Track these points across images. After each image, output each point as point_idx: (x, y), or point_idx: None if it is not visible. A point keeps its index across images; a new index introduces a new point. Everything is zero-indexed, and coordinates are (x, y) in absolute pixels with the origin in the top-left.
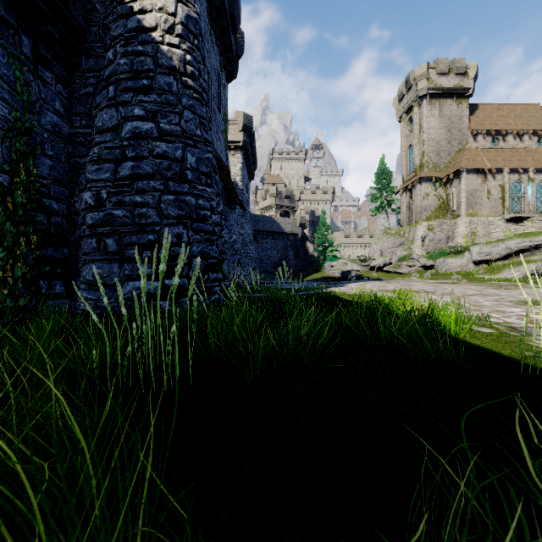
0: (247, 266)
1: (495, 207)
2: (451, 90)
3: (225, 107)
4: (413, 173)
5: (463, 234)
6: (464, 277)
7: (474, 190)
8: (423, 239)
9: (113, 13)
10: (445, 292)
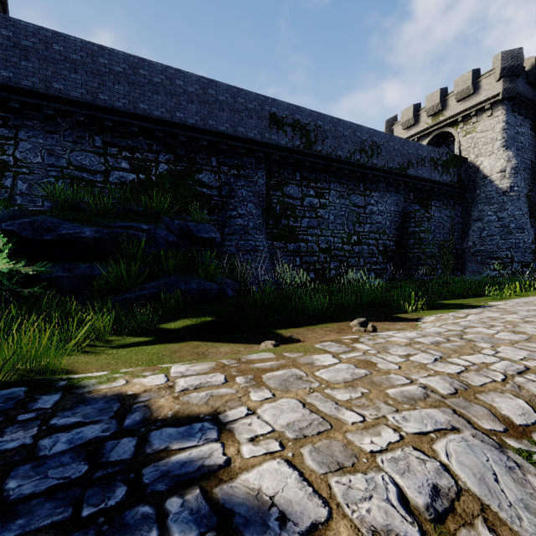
0: None
1: None
2: None
3: None
4: None
5: None
6: None
7: None
8: None
9: (478, 177)
10: None
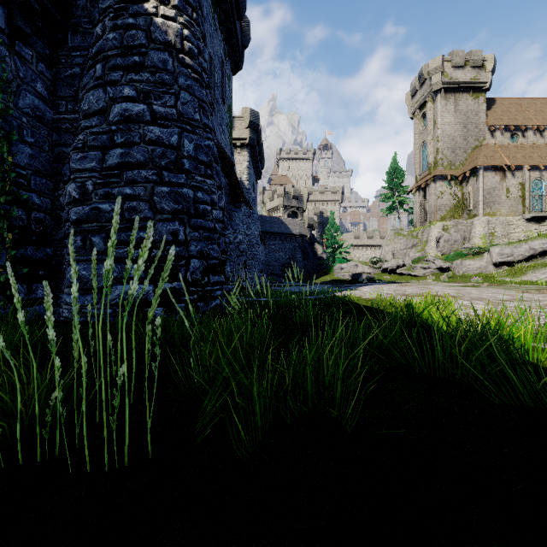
0: (254, 268)
1: (515, 206)
2: (467, 83)
3: (230, 99)
4: (427, 171)
5: (481, 234)
6: (484, 280)
7: (492, 188)
8: (437, 240)
9: None
10: (474, 297)
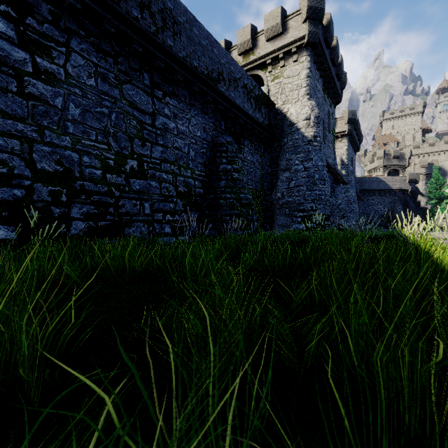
0: (351, 219)
1: None
2: None
3: (333, 124)
4: None
5: None
6: None
7: None
8: None
9: (286, 125)
10: None
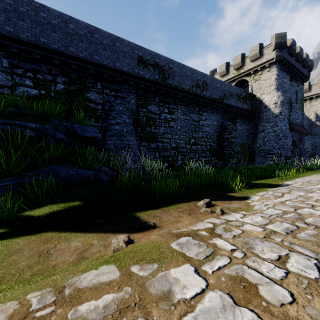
0: None
1: None
2: None
3: (302, 96)
4: None
5: None
6: None
7: None
8: None
9: (262, 106)
10: None
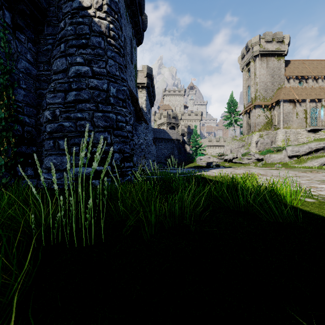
0: (149, 159)
1: (301, 123)
2: (274, 51)
3: (135, 61)
4: (250, 102)
5: (281, 139)
6: (282, 165)
7: (288, 112)
8: (256, 142)
9: None
10: (273, 175)
